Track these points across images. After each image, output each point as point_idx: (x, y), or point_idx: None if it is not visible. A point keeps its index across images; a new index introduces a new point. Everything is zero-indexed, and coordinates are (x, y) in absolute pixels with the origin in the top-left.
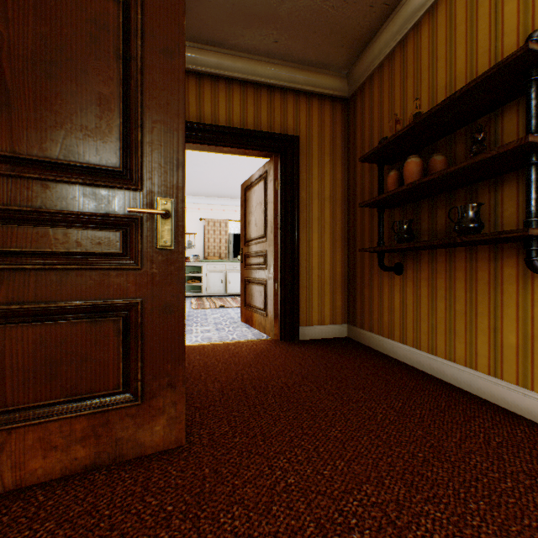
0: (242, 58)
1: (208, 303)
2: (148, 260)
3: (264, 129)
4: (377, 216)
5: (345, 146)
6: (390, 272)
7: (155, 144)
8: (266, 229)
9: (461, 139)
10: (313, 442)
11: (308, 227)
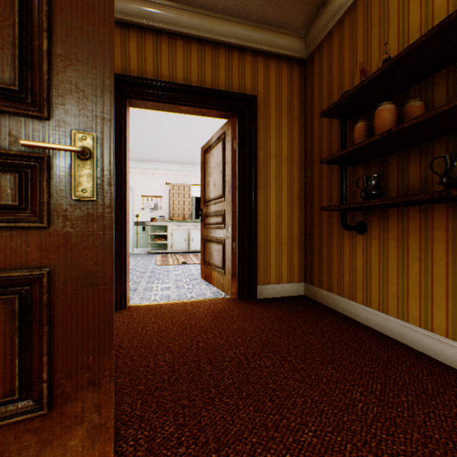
0: (200, 14)
1: (171, 260)
2: (59, 215)
3: (222, 89)
4: (340, 173)
5: (301, 107)
6: (351, 231)
7: (70, 58)
8: (224, 189)
9: (440, 82)
10: (283, 455)
11: (266, 186)
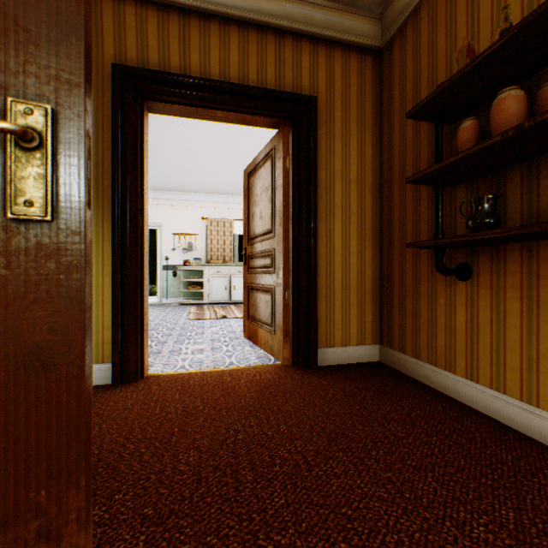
0: None
1: (208, 313)
2: None
3: (271, 88)
4: (434, 195)
5: (376, 113)
6: (449, 277)
7: None
8: (273, 222)
9: None
10: None
11: (329, 217)
